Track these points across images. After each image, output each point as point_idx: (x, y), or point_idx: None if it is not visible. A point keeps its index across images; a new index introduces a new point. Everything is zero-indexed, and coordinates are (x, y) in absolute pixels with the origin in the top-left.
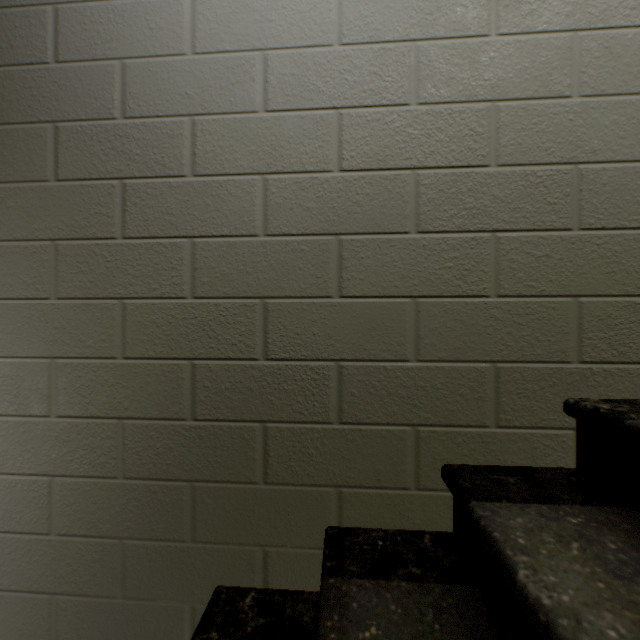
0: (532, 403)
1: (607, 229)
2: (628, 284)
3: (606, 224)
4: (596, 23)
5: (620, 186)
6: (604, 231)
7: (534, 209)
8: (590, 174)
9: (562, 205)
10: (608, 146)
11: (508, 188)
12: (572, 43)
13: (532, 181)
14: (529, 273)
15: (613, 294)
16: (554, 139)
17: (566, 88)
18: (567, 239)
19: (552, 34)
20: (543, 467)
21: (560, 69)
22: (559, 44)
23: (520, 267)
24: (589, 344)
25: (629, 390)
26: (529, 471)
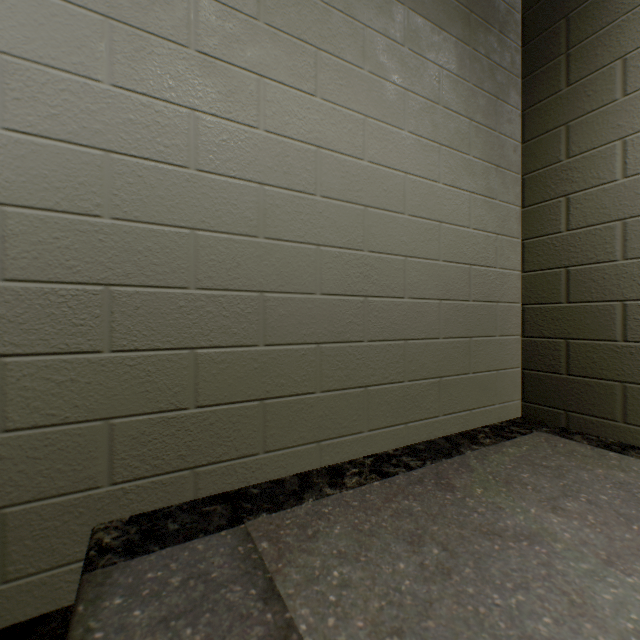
0: (54, 541)
1: (142, 350)
2: (163, 401)
3: (141, 345)
4: (130, 149)
5: (155, 309)
6: (139, 352)
7: (57, 330)
8: (124, 296)
9: (92, 326)
10: (143, 271)
11: (21, 306)
12: (104, 162)
13: (54, 300)
14: (50, 400)
15: (148, 412)
16: (82, 257)
17: (97, 207)
18: (98, 361)
19: (80, 147)
20: (67, 606)
21: (89, 186)
22: (88, 159)
23: (38, 395)
24: (123, 464)
25: (164, 499)
26: (38, 624)
